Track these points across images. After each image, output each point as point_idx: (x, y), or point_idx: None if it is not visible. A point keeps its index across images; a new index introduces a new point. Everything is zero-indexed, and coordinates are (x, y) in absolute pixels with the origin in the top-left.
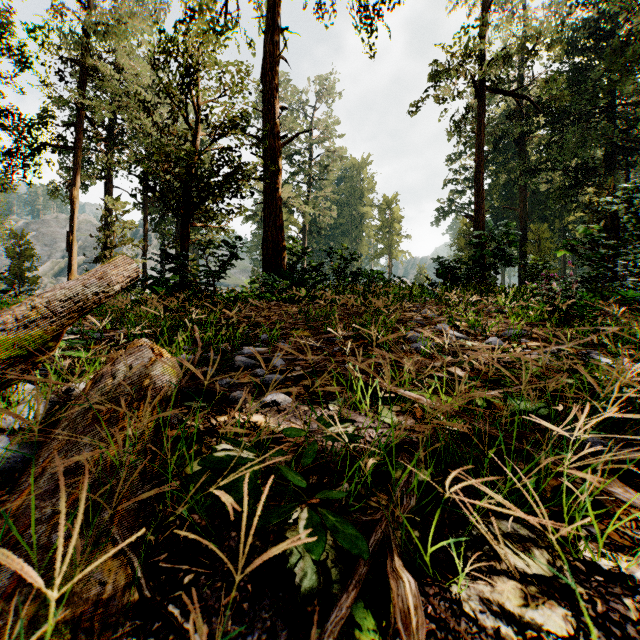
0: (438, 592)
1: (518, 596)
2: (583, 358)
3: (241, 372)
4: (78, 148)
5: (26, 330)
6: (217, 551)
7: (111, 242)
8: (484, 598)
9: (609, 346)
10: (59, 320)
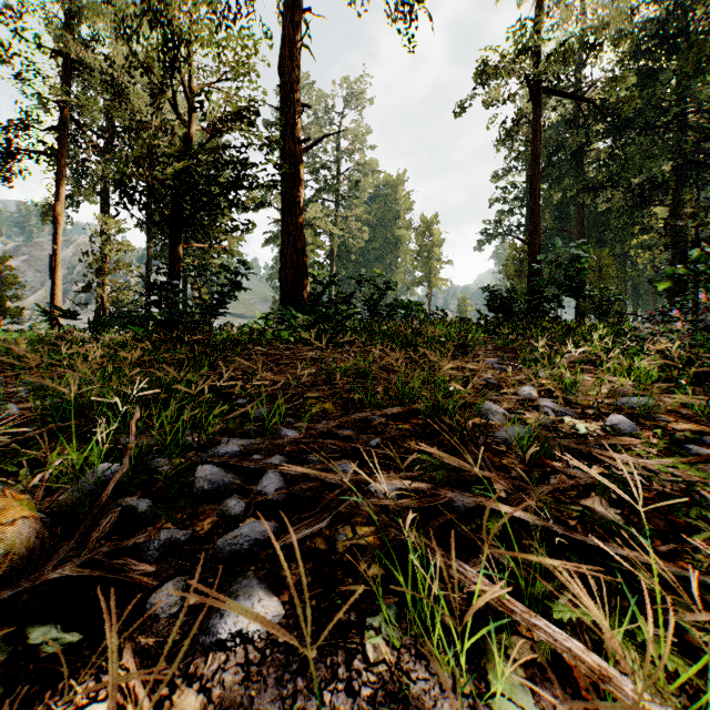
0: None
1: None
2: None
3: (200, 506)
4: (63, 156)
5: None
6: None
7: (104, 267)
8: None
9: None
10: None
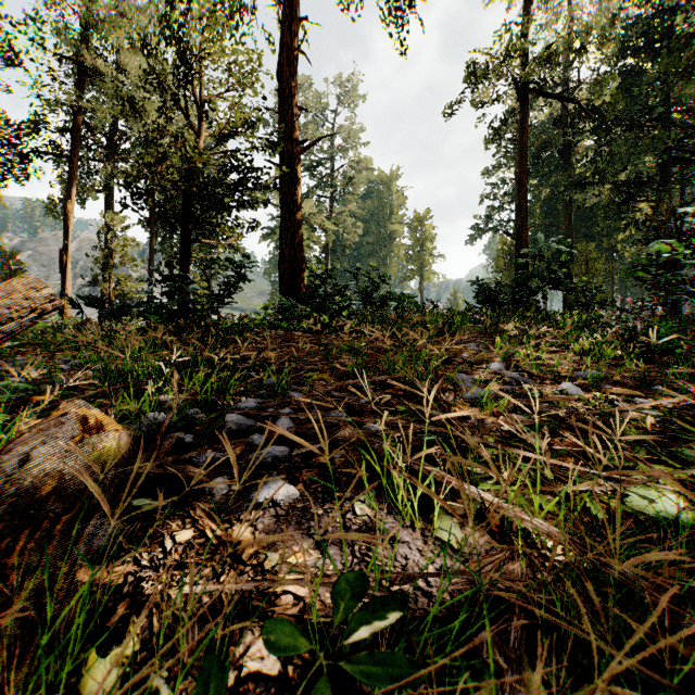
0: None
1: None
2: None
3: (232, 439)
4: (72, 156)
5: None
6: None
7: (110, 262)
8: None
9: None
10: None
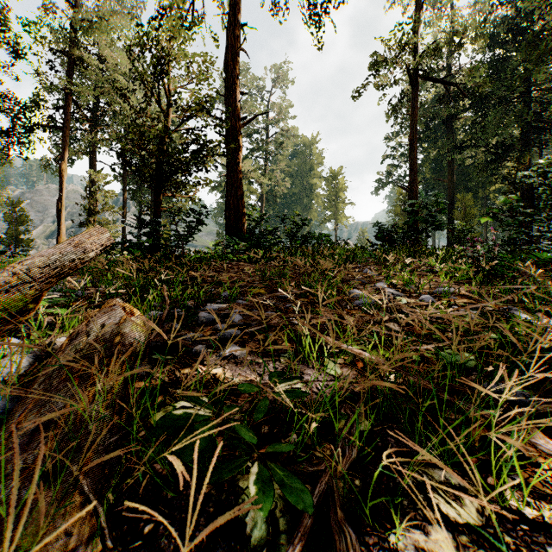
0: (377, 541)
1: (450, 545)
2: (504, 314)
3: (204, 327)
4: (66, 128)
5: (8, 294)
6: (166, 522)
7: (95, 209)
8: (419, 547)
9: (527, 303)
10: (40, 284)
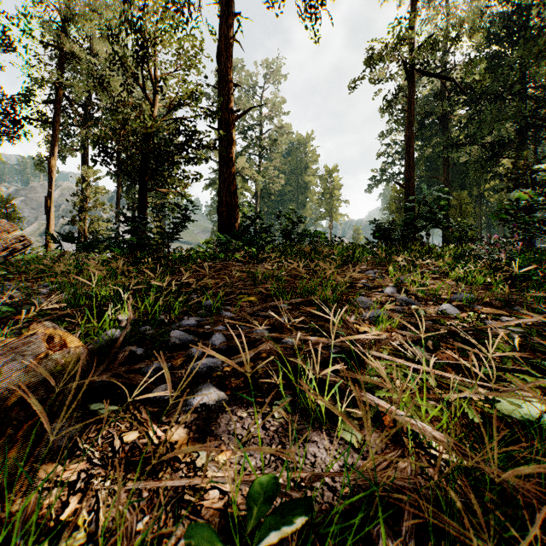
0: None
1: None
2: None
3: (175, 352)
4: (55, 122)
5: None
6: None
7: (85, 206)
8: None
9: None
10: None
